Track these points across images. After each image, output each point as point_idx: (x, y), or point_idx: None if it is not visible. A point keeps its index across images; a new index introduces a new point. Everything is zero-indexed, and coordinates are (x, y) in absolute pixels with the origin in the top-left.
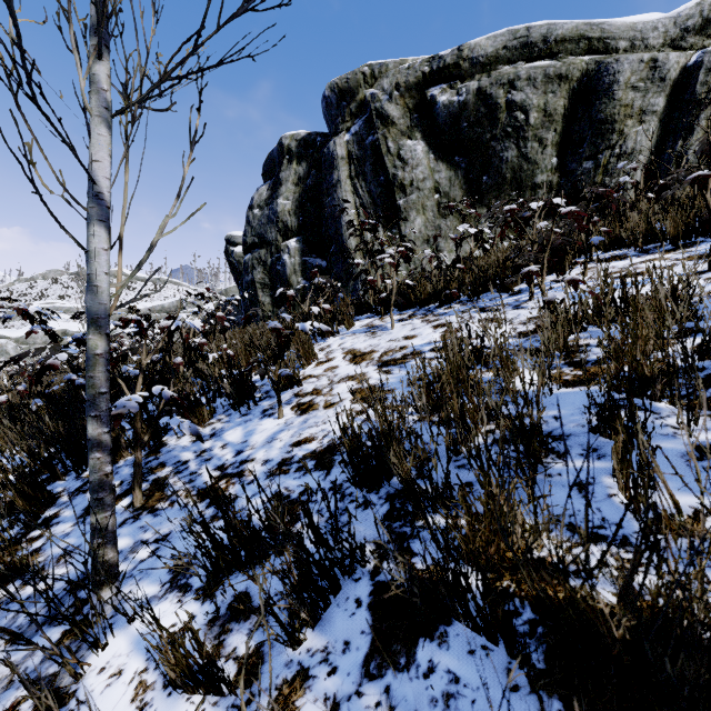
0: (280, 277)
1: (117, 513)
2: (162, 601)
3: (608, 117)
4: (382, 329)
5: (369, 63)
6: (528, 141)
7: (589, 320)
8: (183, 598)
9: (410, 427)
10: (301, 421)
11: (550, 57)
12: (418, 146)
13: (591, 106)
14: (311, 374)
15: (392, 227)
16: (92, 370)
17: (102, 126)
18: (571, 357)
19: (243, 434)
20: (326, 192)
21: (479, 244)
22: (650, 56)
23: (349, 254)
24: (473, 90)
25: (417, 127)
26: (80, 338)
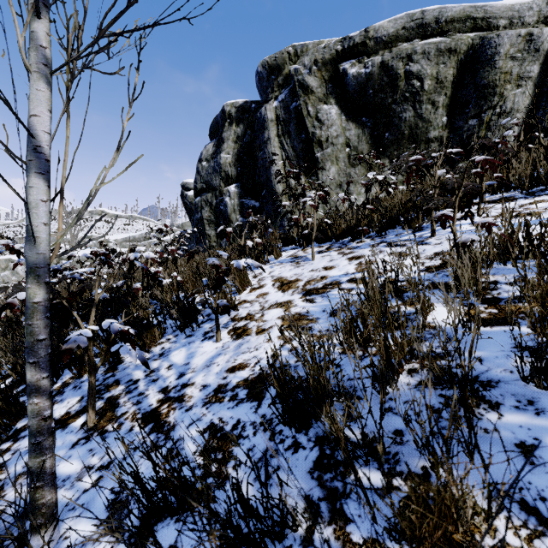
0: (223, 215)
1: (72, 432)
2: (96, 546)
3: (490, 82)
4: (305, 259)
5: (293, 45)
6: (423, 104)
7: (495, 258)
8: (116, 545)
9: (336, 364)
10: (236, 346)
11: (441, 34)
12: (332, 109)
13: (476, 73)
14: (246, 300)
15: (311, 175)
16: (31, 318)
17: (41, 81)
18: (482, 293)
19: (186, 356)
20: (258, 148)
21: (383, 188)
22: (526, 31)
23: (277, 198)
24: (378, 63)
25: (331, 94)
26: (57, 269)
